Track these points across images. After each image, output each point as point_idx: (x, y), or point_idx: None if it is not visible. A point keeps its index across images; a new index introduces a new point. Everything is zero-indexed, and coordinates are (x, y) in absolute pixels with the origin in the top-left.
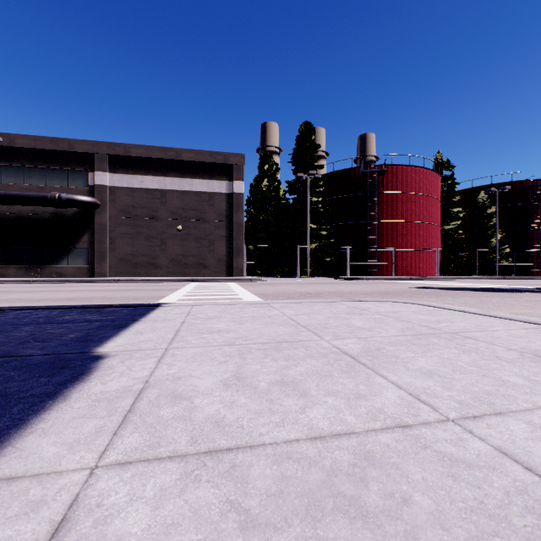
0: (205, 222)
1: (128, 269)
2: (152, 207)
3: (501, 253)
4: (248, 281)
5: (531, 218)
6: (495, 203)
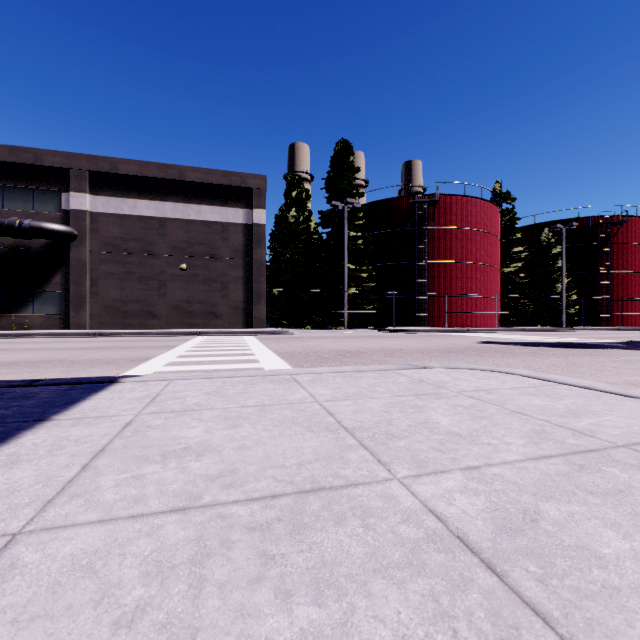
0: (217, 260)
1: (115, 319)
2: (148, 240)
3: (568, 300)
4: (271, 334)
5: (600, 260)
6: (562, 242)
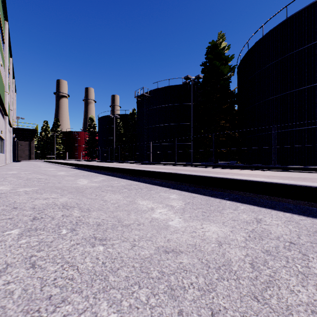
0: (22, 146)
1: None
2: None
3: None
4: None
5: None
6: None
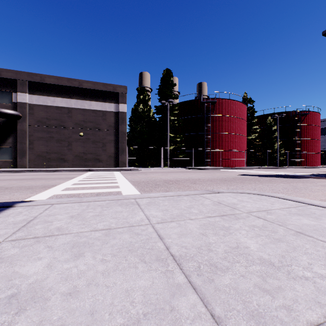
0: (100, 131)
1: (43, 162)
2: (61, 119)
3: (280, 153)
4: (129, 170)
5: (295, 133)
6: (277, 123)
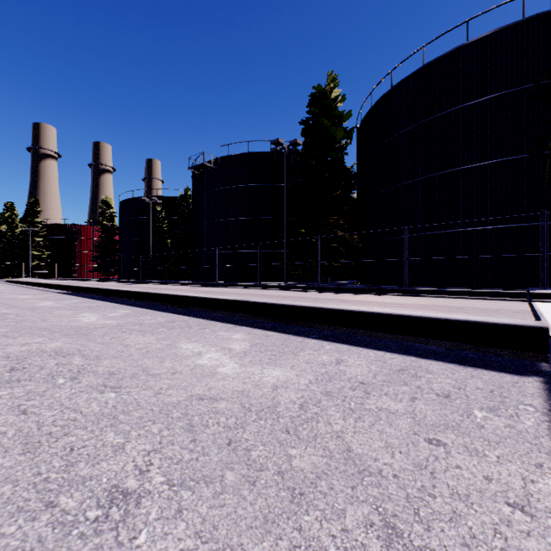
0: None
1: None
2: None
3: None
4: None
5: None
6: None
